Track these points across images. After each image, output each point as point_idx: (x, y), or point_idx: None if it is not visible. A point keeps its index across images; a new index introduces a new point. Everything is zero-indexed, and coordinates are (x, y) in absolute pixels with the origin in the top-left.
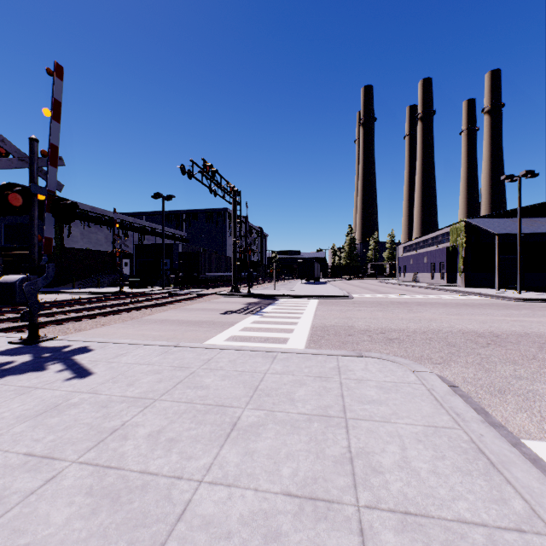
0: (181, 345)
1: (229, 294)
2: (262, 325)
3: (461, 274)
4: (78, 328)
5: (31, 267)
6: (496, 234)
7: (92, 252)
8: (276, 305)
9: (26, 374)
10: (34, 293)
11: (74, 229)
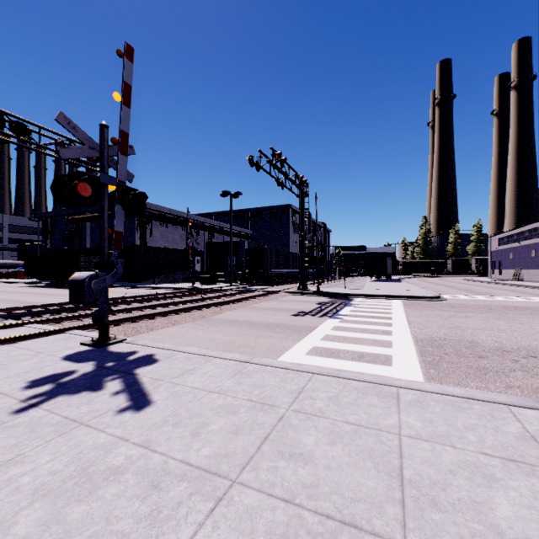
0: (257, 362)
1: (297, 292)
2: (346, 333)
3: None
4: (150, 326)
5: (101, 263)
6: None
7: (169, 250)
8: (353, 307)
9: (78, 395)
10: (103, 291)
11: (155, 230)
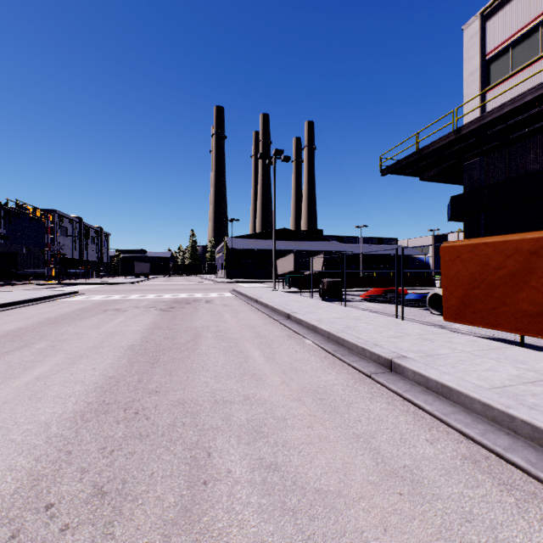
0: None
1: (43, 283)
2: None
3: (225, 270)
4: None
5: None
6: (230, 248)
7: None
8: (70, 287)
9: None
10: None
11: None
